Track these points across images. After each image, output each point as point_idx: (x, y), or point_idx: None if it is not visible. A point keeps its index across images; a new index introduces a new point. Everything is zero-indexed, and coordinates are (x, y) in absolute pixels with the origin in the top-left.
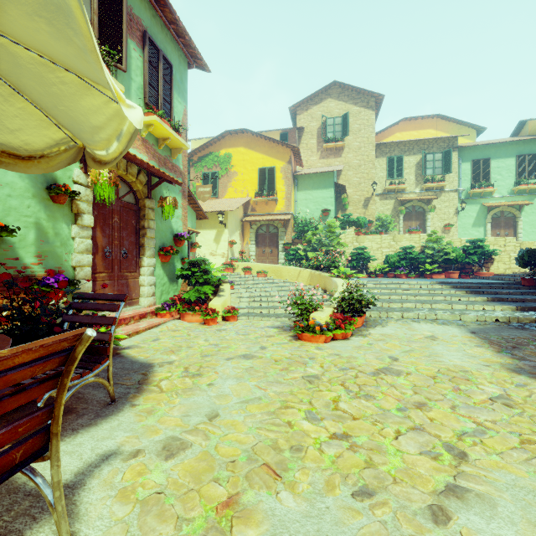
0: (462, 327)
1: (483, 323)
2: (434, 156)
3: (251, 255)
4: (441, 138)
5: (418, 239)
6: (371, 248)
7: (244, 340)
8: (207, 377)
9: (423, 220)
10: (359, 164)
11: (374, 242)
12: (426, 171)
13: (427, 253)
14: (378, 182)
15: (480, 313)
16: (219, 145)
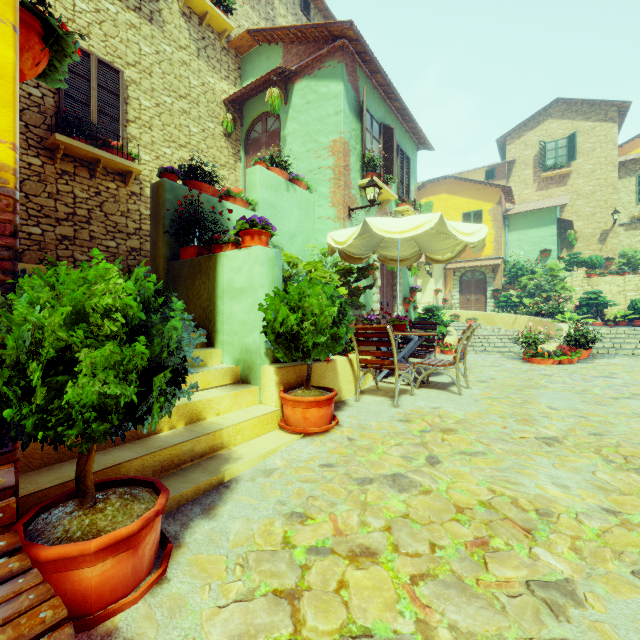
0: None
1: None
2: None
3: (457, 302)
4: None
5: None
6: (609, 291)
7: (485, 361)
8: (476, 370)
9: None
10: (593, 191)
11: (614, 284)
12: None
13: None
14: (623, 209)
15: None
16: (419, 195)
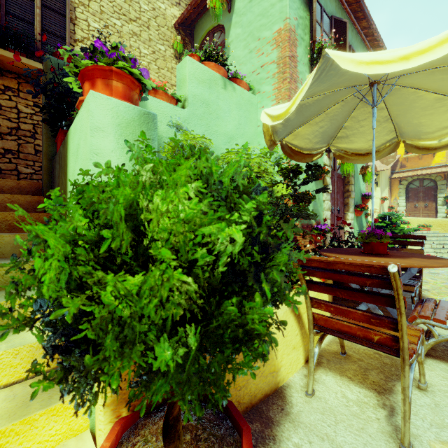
0: None
1: None
2: None
3: (405, 209)
4: None
5: None
6: None
7: None
8: None
9: None
10: None
11: None
12: None
13: None
14: None
15: None
16: None
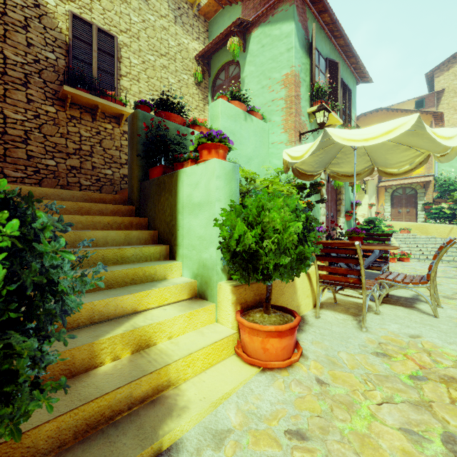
0: None
1: None
2: None
3: (390, 214)
4: None
5: None
6: None
7: None
8: None
9: None
10: None
11: None
12: None
13: None
14: None
15: None
16: None
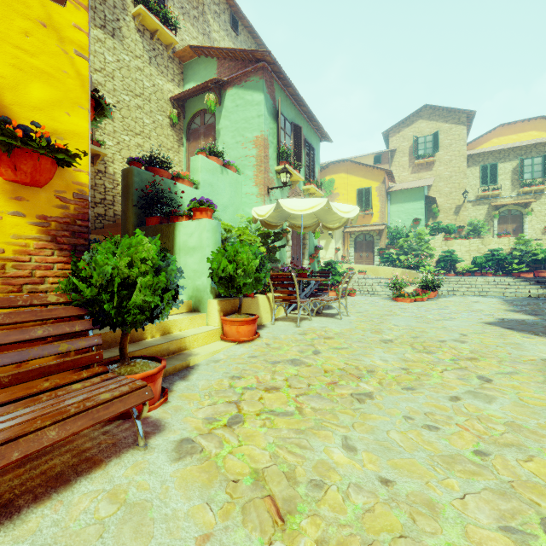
0: (501, 298)
1: (518, 297)
2: (532, 160)
3: (352, 258)
4: (541, 142)
5: (507, 242)
6: (459, 251)
7: (366, 300)
8: (357, 306)
9: (520, 223)
10: (450, 175)
11: (463, 246)
12: (524, 175)
13: (516, 254)
14: (471, 190)
15: (521, 293)
16: (324, 173)
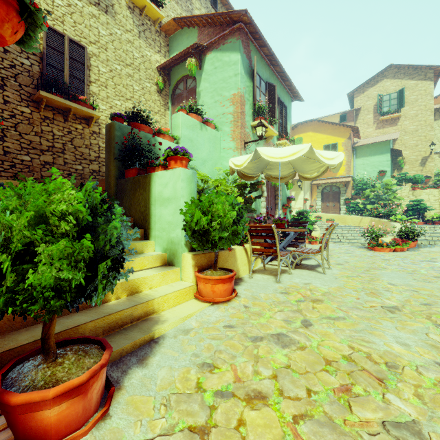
0: None
1: None
2: None
3: (320, 208)
4: None
5: None
6: (428, 200)
7: (340, 249)
8: (334, 256)
9: None
10: (416, 129)
11: (431, 195)
12: None
13: None
14: (437, 142)
15: None
16: (292, 133)
